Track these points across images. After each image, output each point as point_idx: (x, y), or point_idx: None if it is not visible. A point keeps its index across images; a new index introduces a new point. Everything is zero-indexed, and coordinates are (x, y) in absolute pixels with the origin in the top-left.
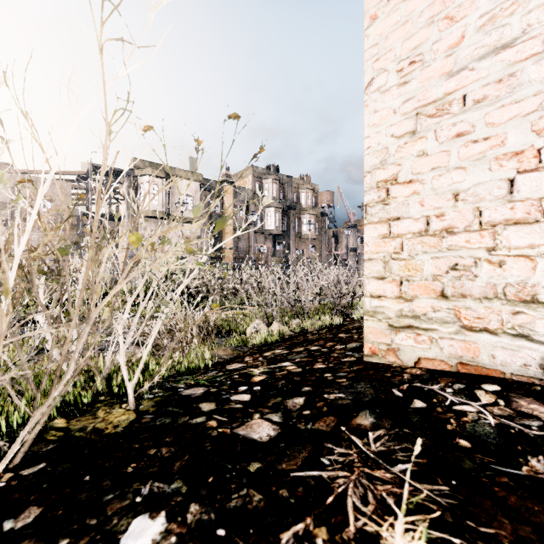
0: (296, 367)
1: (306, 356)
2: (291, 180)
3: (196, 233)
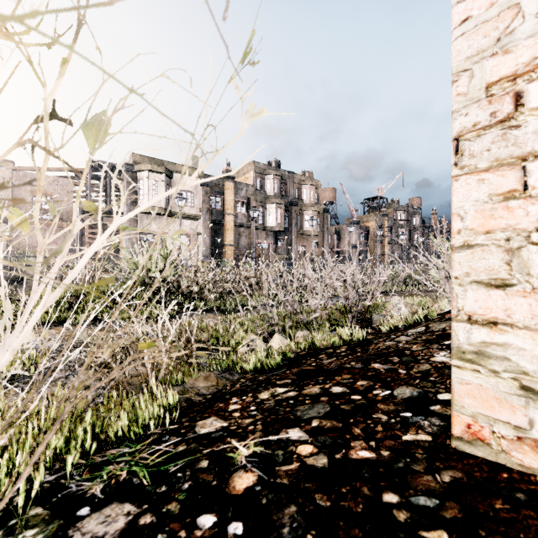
0: (315, 450)
1: (328, 413)
2: (292, 176)
3: (197, 229)
